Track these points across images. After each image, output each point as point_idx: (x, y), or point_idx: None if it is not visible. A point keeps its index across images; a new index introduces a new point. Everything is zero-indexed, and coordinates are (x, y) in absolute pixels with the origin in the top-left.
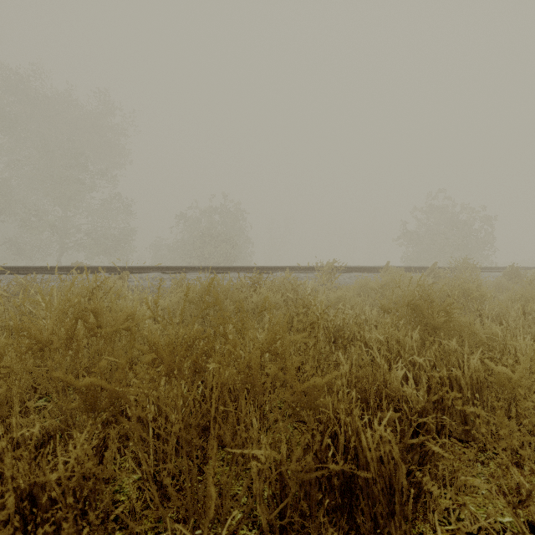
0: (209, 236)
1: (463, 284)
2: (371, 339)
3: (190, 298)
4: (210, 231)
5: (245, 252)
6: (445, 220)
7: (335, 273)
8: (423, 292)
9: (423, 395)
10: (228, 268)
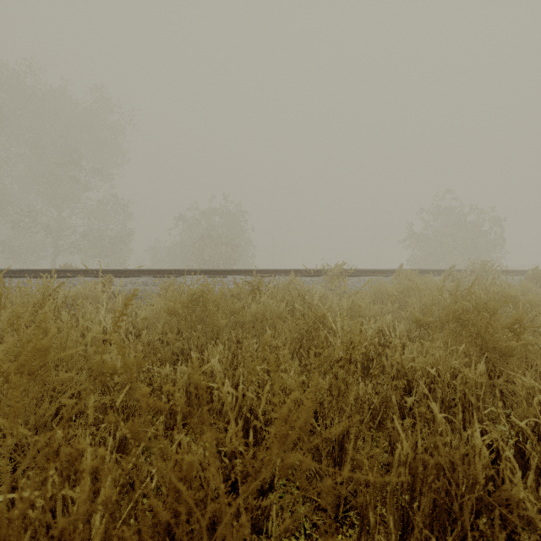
0: (209, 237)
1: (504, 291)
2: (412, 370)
3: (170, 310)
4: (210, 232)
5: (246, 254)
6: (452, 221)
7: (344, 277)
8: (476, 303)
9: (532, 487)
10: (227, 271)
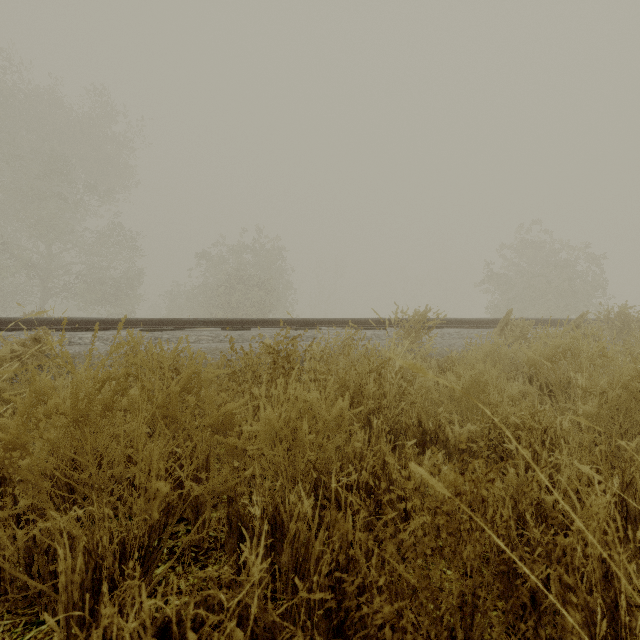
0: (237, 278)
1: None
2: None
3: None
4: (239, 272)
5: (285, 300)
6: (541, 259)
7: (429, 330)
8: None
9: None
10: (252, 322)
